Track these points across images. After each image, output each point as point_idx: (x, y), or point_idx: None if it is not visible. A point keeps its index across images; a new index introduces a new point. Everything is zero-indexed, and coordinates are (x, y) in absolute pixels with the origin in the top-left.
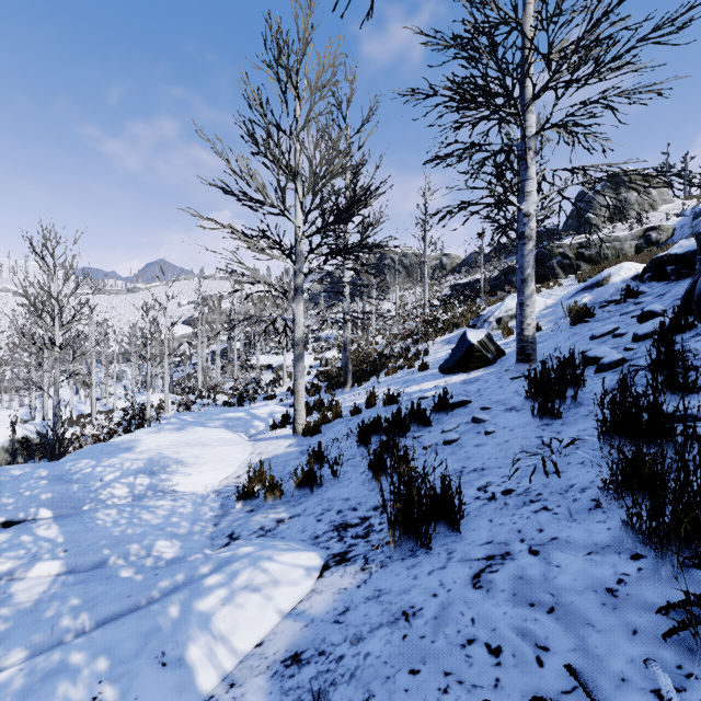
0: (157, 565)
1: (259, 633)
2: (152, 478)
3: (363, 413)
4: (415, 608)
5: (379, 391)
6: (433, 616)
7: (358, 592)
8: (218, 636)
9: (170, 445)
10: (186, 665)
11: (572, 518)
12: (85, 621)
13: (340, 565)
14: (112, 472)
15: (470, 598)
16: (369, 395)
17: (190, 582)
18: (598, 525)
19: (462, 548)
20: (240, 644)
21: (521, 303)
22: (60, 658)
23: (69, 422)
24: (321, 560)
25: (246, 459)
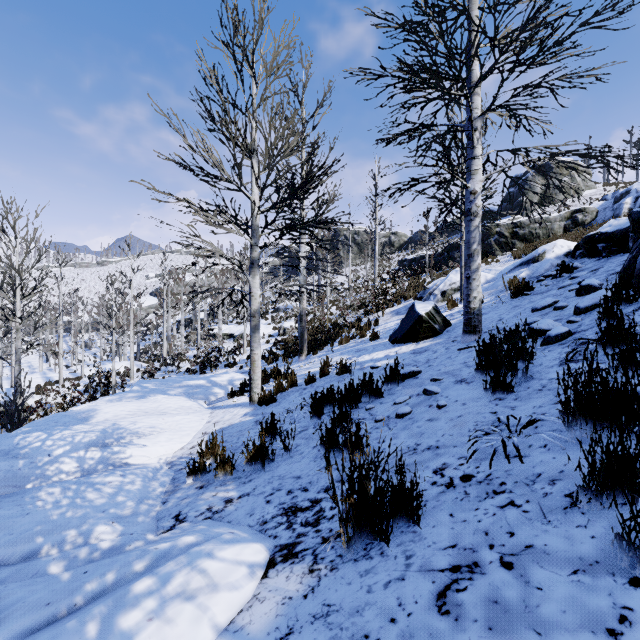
0: (91, 557)
1: None
2: (104, 451)
3: (317, 382)
4: (370, 639)
5: (333, 360)
6: None
7: (304, 604)
8: None
9: (128, 414)
10: None
11: (546, 519)
12: None
13: (286, 562)
14: (61, 446)
15: (436, 629)
16: (323, 365)
17: (120, 582)
18: (579, 530)
19: (422, 551)
20: None
21: (468, 277)
22: None
23: (36, 389)
24: (267, 553)
25: (203, 428)
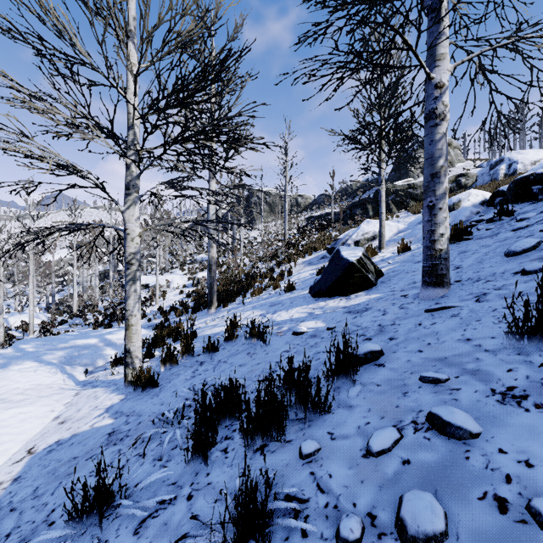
0: None
1: None
2: None
3: (219, 351)
4: None
5: (243, 316)
6: None
7: None
8: None
9: None
10: None
11: None
12: None
13: None
14: None
15: None
16: (230, 325)
17: None
18: None
19: None
20: None
21: (431, 206)
22: None
23: None
24: None
25: (38, 434)
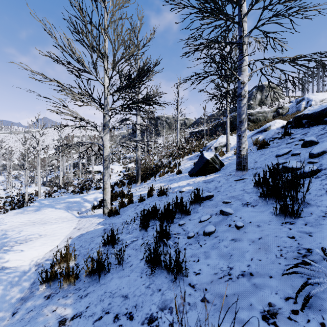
0: None
1: None
2: None
3: (145, 200)
4: None
5: (155, 186)
6: None
7: None
8: None
9: (20, 224)
10: None
11: None
12: None
13: None
14: None
15: None
16: (149, 189)
17: None
18: None
19: None
20: None
21: (239, 135)
22: None
23: None
24: None
25: (70, 233)
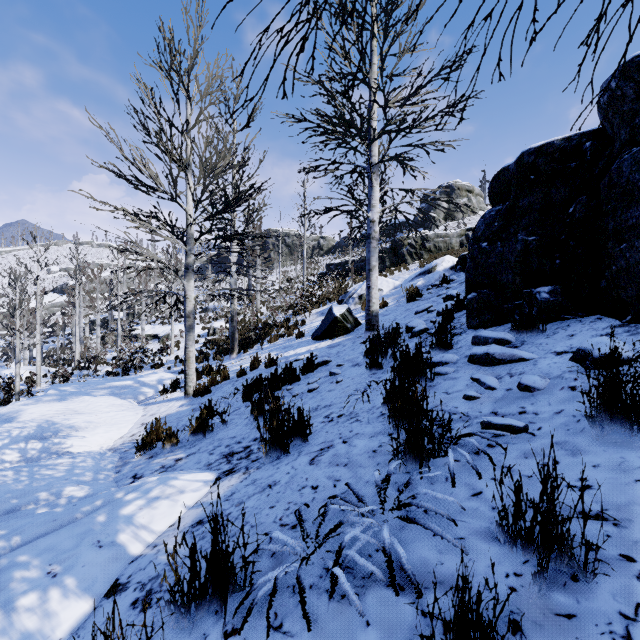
0: (70, 502)
1: (171, 520)
2: (45, 442)
3: (247, 375)
4: (276, 481)
5: (262, 356)
6: (285, 482)
7: (241, 484)
8: (140, 526)
9: (56, 413)
10: (118, 544)
11: (368, 422)
12: (19, 541)
13: (228, 476)
14: None
15: (307, 470)
16: (253, 360)
17: (107, 504)
18: (379, 423)
19: (308, 448)
20: (157, 528)
21: (369, 287)
22: (8, 561)
23: None
24: (214, 476)
25: (139, 420)
